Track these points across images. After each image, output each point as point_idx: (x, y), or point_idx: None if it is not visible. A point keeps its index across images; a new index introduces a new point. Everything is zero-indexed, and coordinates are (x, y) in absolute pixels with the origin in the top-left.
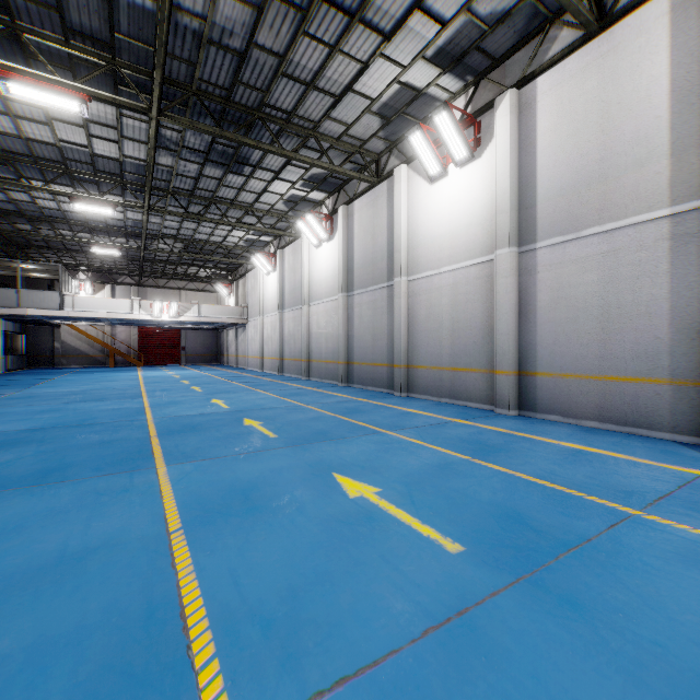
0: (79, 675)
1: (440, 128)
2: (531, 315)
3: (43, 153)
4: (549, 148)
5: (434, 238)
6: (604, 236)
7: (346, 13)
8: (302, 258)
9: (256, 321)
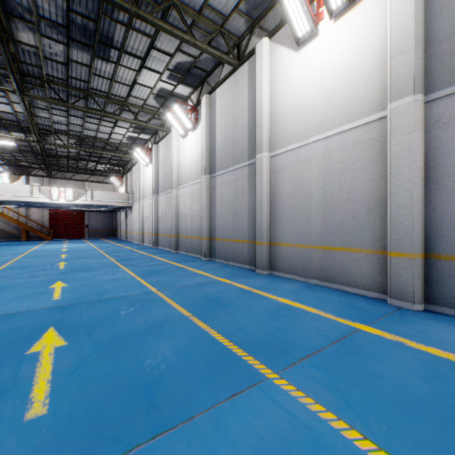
0: None
1: None
2: (446, 181)
3: None
4: None
5: (301, 108)
6: None
7: None
8: (171, 148)
9: (139, 204)
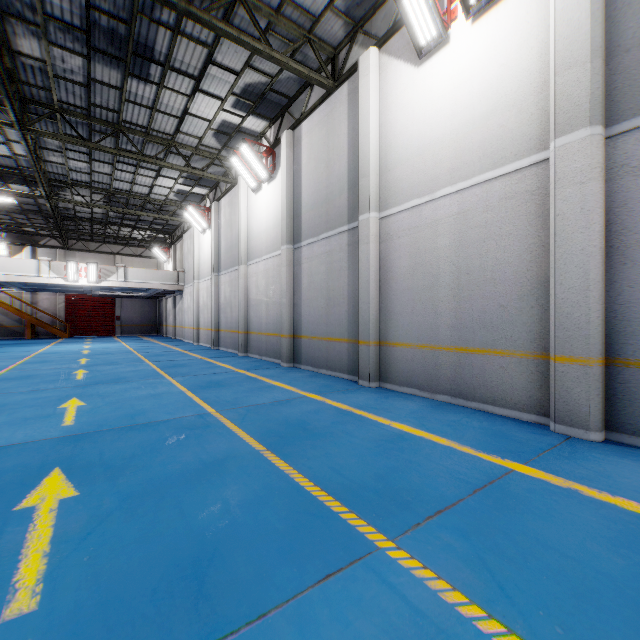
0: None
1: None
2: (637, 252)
3: None
4: None
5: (424, 148)
6: None
7: None
8: (238, 207)
9: (192, 286)
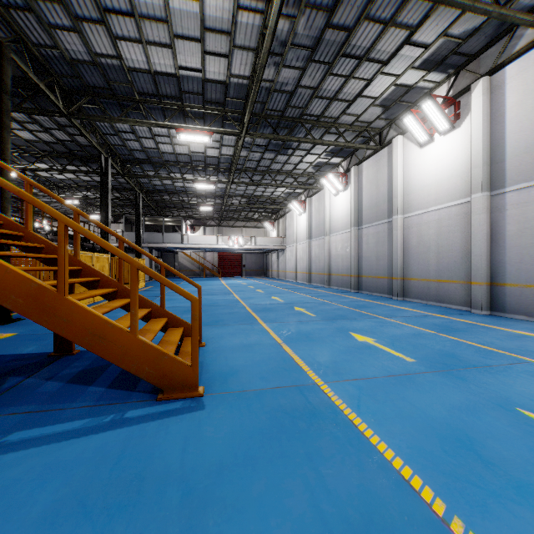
0: (270, 367)
1: (426, 111)
2: (500, 241)
3: (182, 159)
4: (515, 117)
5: (423, 187)
6: None
7: (356, 58)
8: (324, 203)
9: (292, 247)
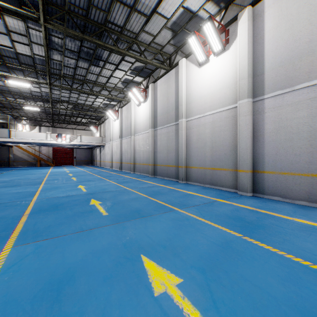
0: None
1: (206, 33)
2: (260, 138)
3: None
4: (273, 38)
5: (201, 97)
6: (311, 88)
7: None
8: (131, 112)
9: (109, 144)
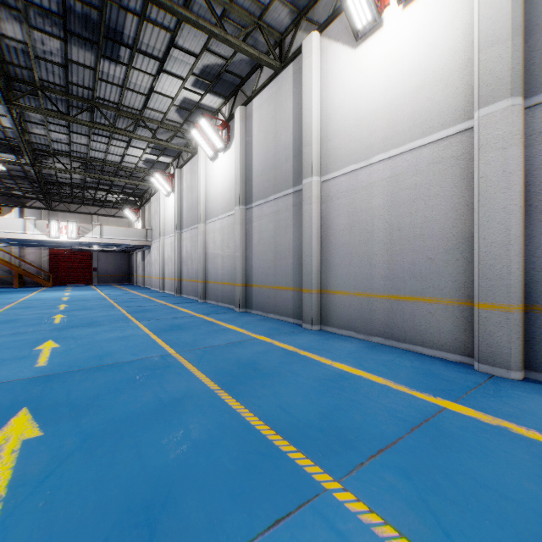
0: None
1: None
2: None
3: None
4: None
5: (360, 119)
6: None
7: None
8: (198, 173)
9: (158, 242)
